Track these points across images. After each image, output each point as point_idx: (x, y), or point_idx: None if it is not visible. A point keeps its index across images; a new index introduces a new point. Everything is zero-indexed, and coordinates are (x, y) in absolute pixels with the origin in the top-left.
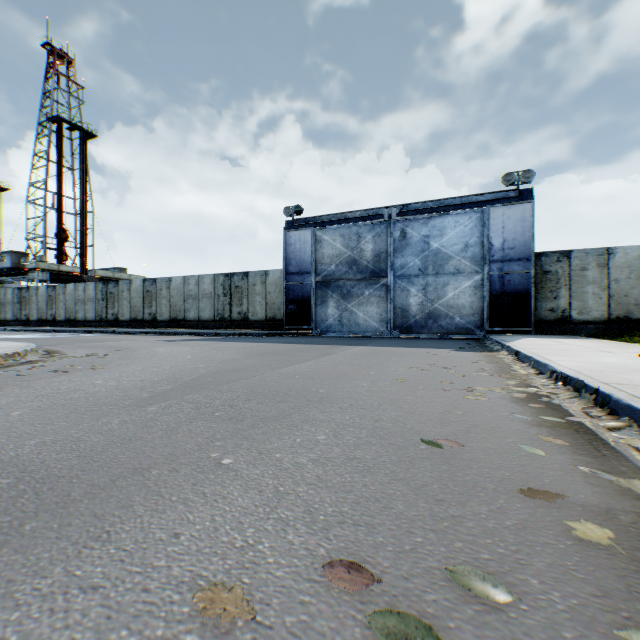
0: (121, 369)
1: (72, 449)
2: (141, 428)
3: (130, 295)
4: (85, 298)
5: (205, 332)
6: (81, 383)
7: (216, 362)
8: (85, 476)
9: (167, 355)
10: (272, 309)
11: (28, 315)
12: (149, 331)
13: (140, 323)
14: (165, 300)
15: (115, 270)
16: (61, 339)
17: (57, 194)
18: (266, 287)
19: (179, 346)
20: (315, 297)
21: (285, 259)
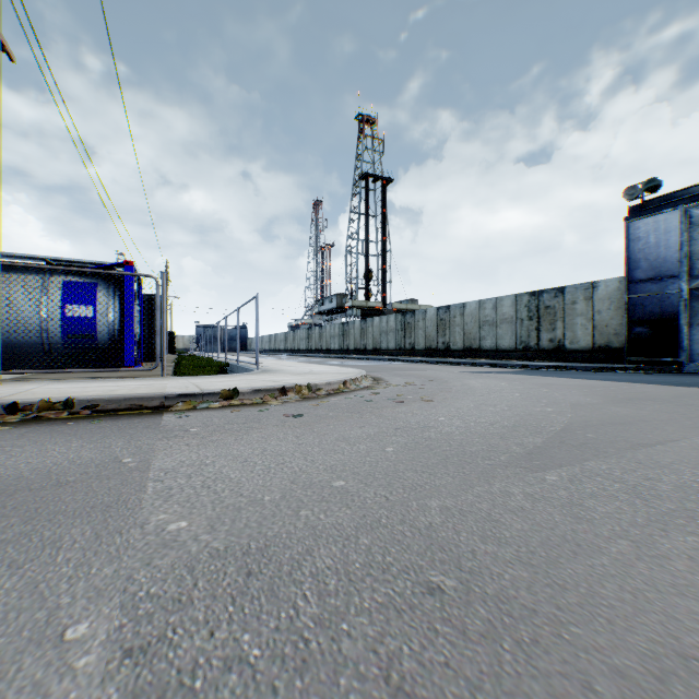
0: (451, 404)
1: (495, 537)
2: (572, 519)
3: (424, 324)
4: (387, 329)
5: (508, 363)
6: (424, 418)
7: (566, 406)
8: (574, 628)
9: (487, 390)
10: (602, 334)
11: (347, 345)
12: (445, 361)
13: (433, 352)
14: (458, 328)
15: (407, 302)
16: (374, 366)
17: (364, 241)
18: (592, 304)
19: (490, 379)
20: (687, 313)
21: (626, 262)
